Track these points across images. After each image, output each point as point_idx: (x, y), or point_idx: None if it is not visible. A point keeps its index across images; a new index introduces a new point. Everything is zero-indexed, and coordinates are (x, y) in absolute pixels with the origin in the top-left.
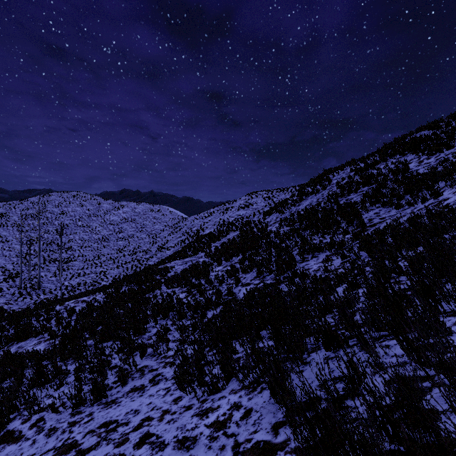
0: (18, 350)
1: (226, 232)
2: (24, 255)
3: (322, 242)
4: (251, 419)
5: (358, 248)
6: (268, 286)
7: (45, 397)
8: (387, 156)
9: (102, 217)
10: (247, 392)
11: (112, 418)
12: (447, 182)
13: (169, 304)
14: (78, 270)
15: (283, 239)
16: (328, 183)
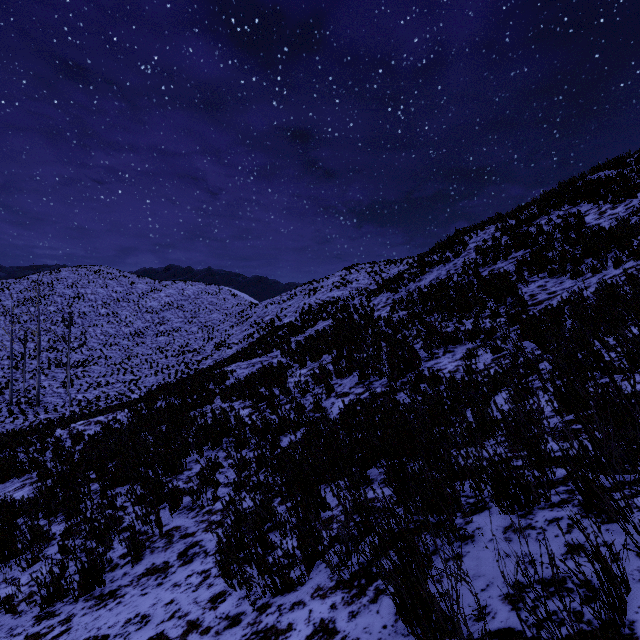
0: None
1: (314, 321)
2: (20, 356)
3: (460, 329)
4: None
5: (518, 336)
6: (377, 397)
7: (4, 582)
8: (549, 207)
9: (135, 303)
10: (347, 596)
11: (100, 631)
12: None
13: (223, 426)
14: (97, 378)
15: (398, 328)
16: (462, 248)
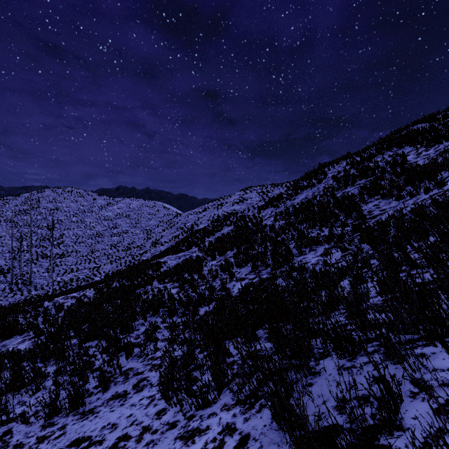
0: (1, 349)
1: (221, 227)
2: (17, 251)
3: (320, 235)
4: None
5: (359, 240)
6: (264, 281)
7: (18, 404)
8: (383, 149)
9: (96, 213)
10: (243, 409)
11: (85, 434)
12: None
13: (160, 300)
14: (71, 266)
15: (278, 233)
16: (323, 177)
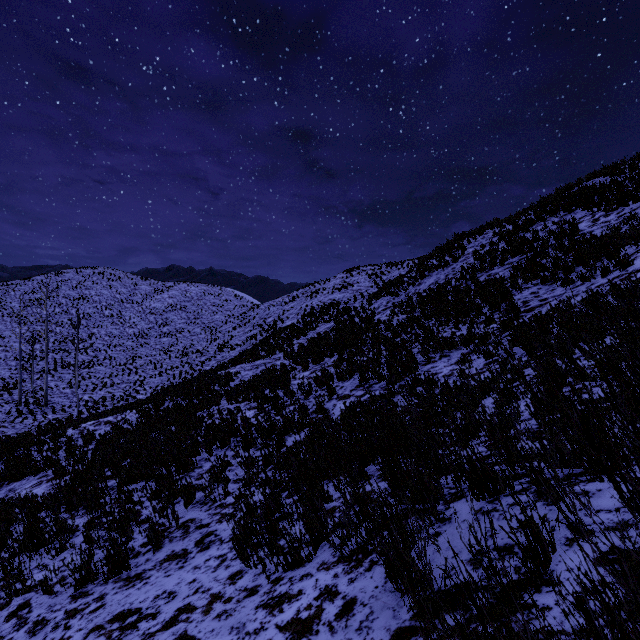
0: (8, 495)
1: (316, 324)
2: (27, 357)
3: (455, 335)
4: (355, 619)
5: (509, 342)
6: (376, 399)
7: (37, 568)
8: (545, 213)
9: (139, 304)
10: (347, 568)
11: (132, 605)
12: (639, 247)
13: (231, 426)
14: (103, 378)
15: (397, 332)
16: (461, 252)
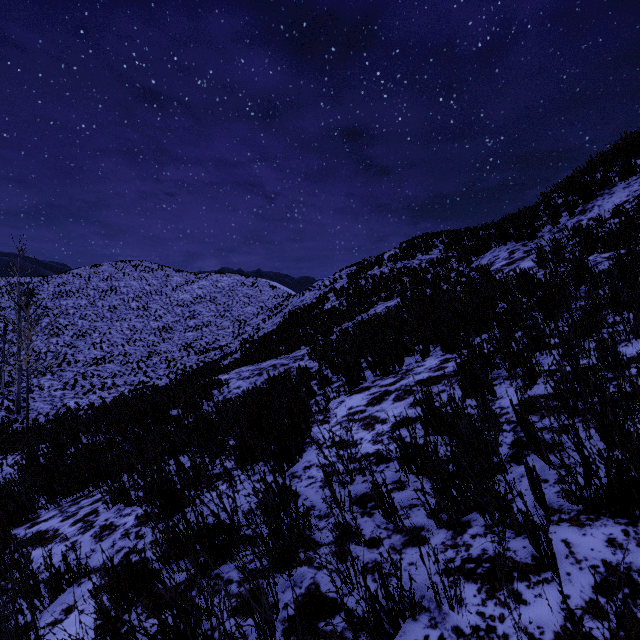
0: None
1: (368, 303)
2: (38, 352)
3: None
4: None
5: None
6: None
7: None
8: None
9: (167, 295)
10: None
11: None
12: None
13: None
14: (105, 378)
15: None
16: None
